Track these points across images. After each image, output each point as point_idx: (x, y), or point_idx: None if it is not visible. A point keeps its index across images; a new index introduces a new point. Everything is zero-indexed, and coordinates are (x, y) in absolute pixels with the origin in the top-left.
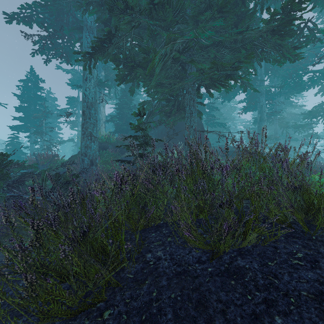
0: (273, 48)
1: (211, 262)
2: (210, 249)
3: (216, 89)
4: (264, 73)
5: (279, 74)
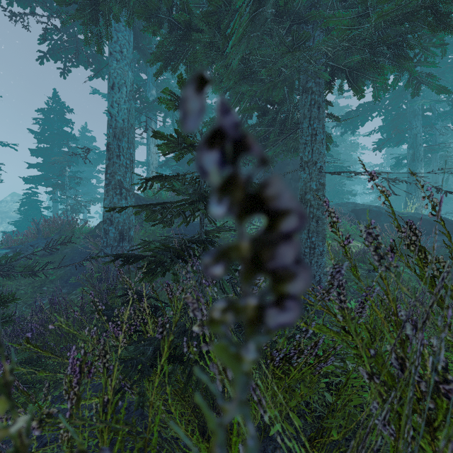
0: None
1: None
2: None
3: (374, 77)
4: None
5: (448, 79)
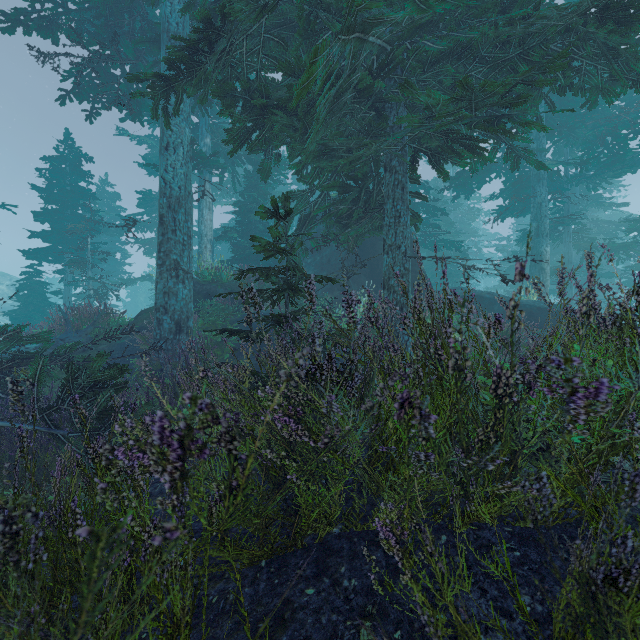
0: (595, 59)
1: None
2: None
3: (456, 161)
4: (544, 135)
5: (578, 136)
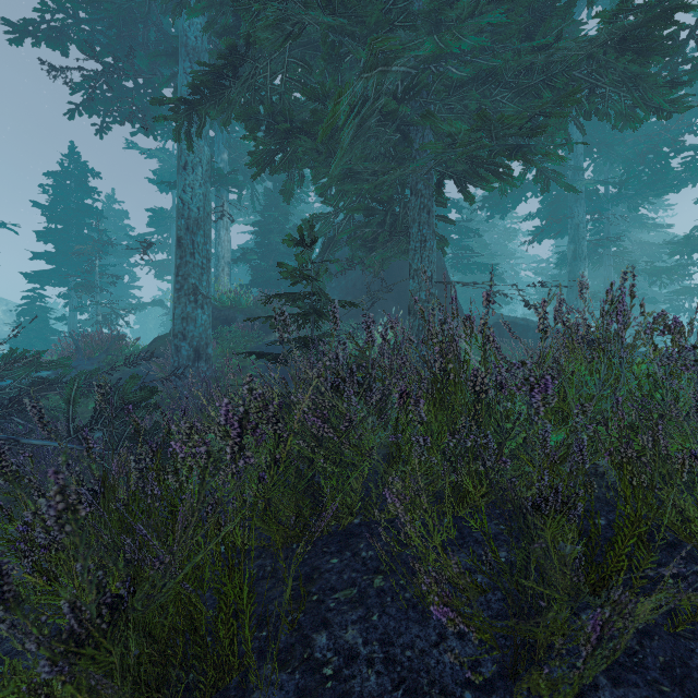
0: (618, 86)
1: (513, 690)
2: (504, 633)
3: (481, 185)
4: (582, 152)
5: (617, 154)
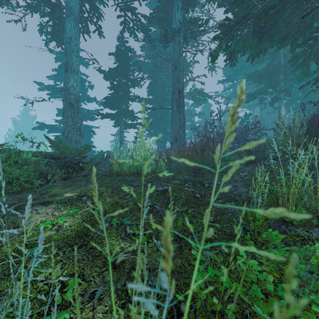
0: None
1: None
2: None
3: None
4: None
5: None
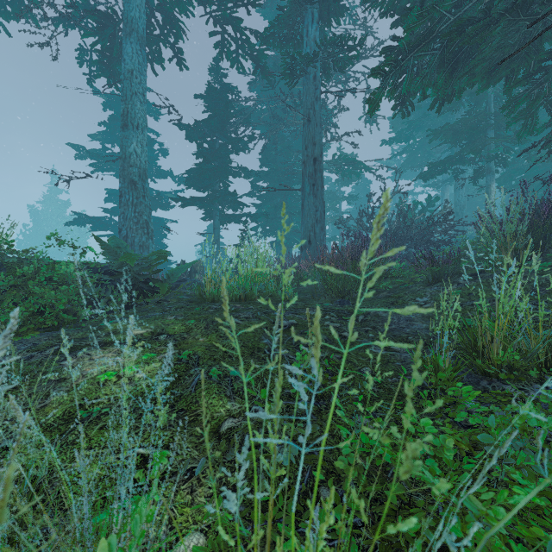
0: None
1: None
2: None
3: None
4: None
5: None
